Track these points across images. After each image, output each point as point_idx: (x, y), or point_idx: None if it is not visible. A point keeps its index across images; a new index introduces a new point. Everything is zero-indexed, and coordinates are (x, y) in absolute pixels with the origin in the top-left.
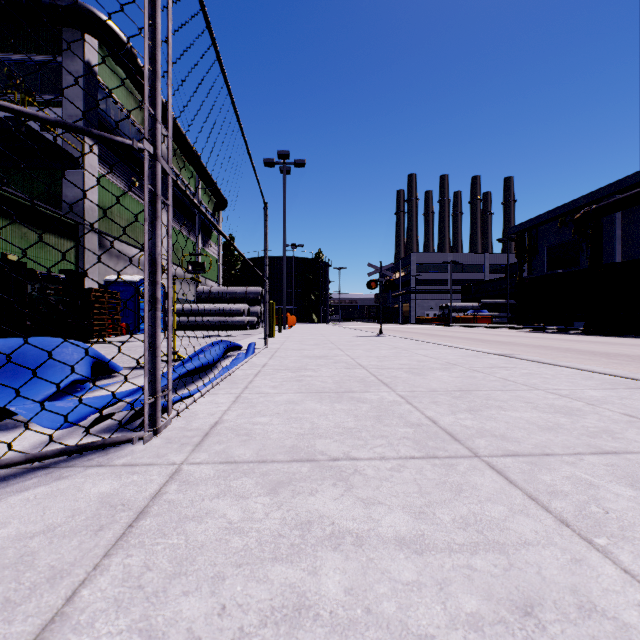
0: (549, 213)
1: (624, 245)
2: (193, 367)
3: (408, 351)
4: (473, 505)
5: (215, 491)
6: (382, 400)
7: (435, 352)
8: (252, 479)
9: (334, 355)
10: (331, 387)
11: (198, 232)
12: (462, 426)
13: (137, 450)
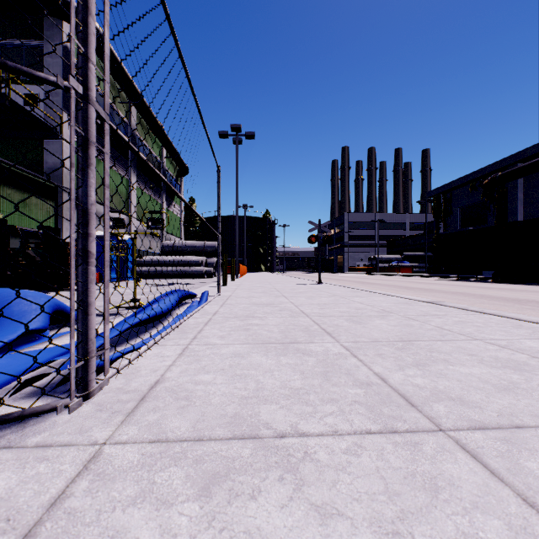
0: (461, 179)
1: (525, 206)
2: (144, 318)
3: (345, 298)
4: (459, 517)
5: (133, 492)
6: (327, 352)
7: (370, 299)
8: (182, 469)
9: (279, 302)
10: (277, 337)
11: (163, 194)
12: (414, 386)
13: (60, 422)
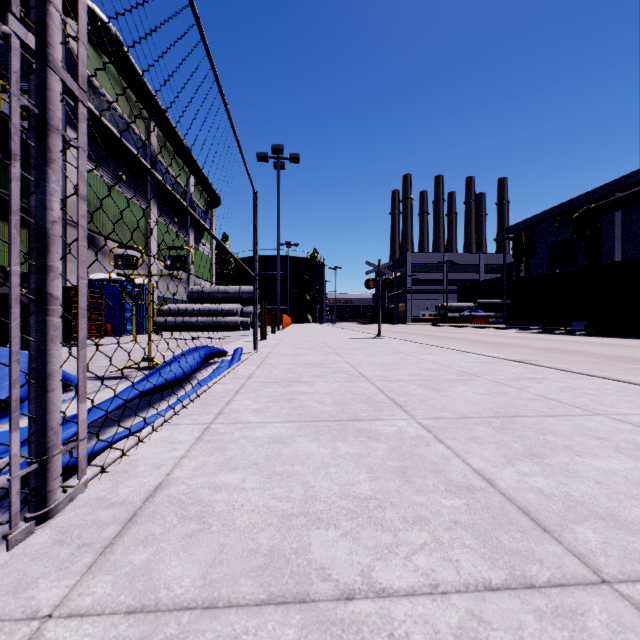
0: (547, 212)
1: (623, 244)
2: (152, 385)
3: (414, 356)
4: None
5: None
6: (401, 435)
7: (444, 358)
8: None
9: (332, 362)
10: (331, 411)
11: (190, 230)
12: (536, 492)
13: None
